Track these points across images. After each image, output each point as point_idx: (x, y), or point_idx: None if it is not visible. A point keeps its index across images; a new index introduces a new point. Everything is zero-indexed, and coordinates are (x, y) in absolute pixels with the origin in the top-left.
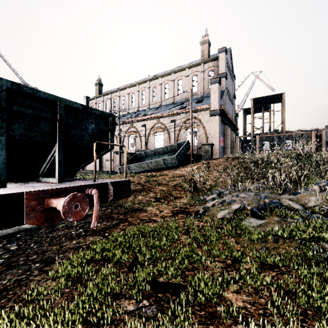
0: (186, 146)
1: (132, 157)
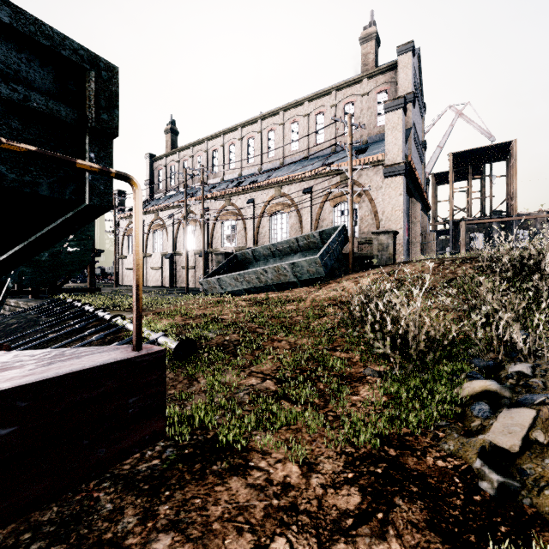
0: (339, 237)
1: (227, 260)
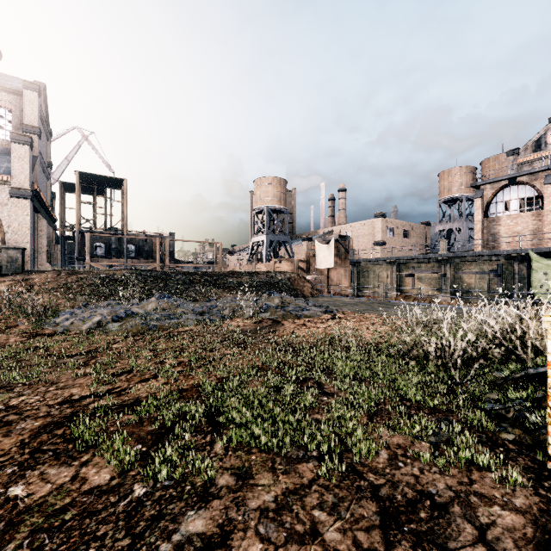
0: None
1: None
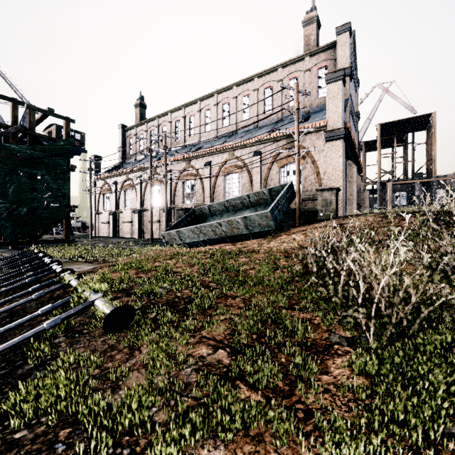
0: (287, 193)
1: (186, 214)
